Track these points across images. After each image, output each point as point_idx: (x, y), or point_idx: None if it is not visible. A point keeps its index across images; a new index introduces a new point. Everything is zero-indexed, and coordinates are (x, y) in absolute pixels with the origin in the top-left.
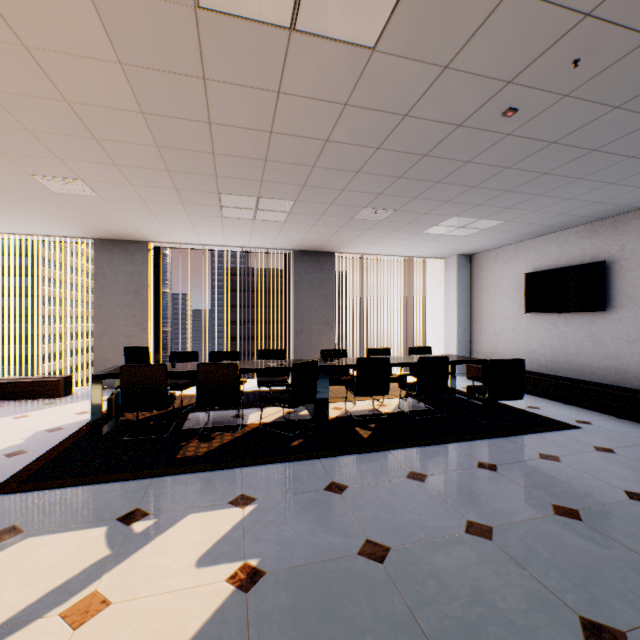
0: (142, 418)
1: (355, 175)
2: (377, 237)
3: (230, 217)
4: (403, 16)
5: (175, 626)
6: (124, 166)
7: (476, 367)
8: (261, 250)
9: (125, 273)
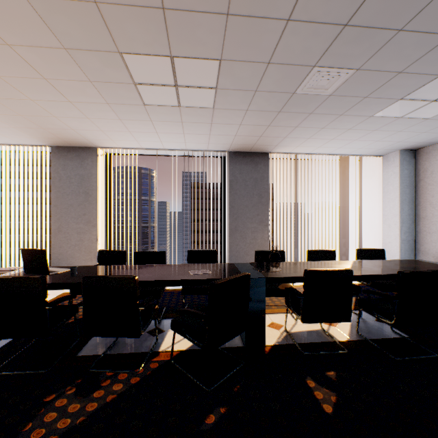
0: None
1: None
2: (317, 127)
3: (153, 104)
4: None
5: None
6: None
7: None
8: (199, 153)
9: (77, 176)
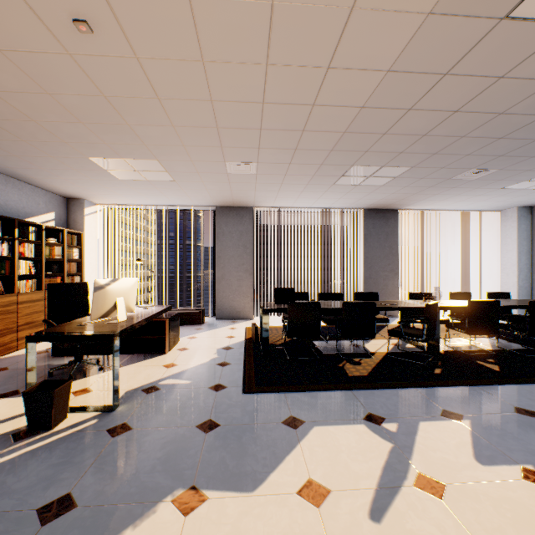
0: (281, 343)
1: (494, 141)
2: (453, 194)
3: (339, 184)
4: None
5: (525, 509)
6: (300, 150)
7: None
8: (334, 210)
9: (237, 232)
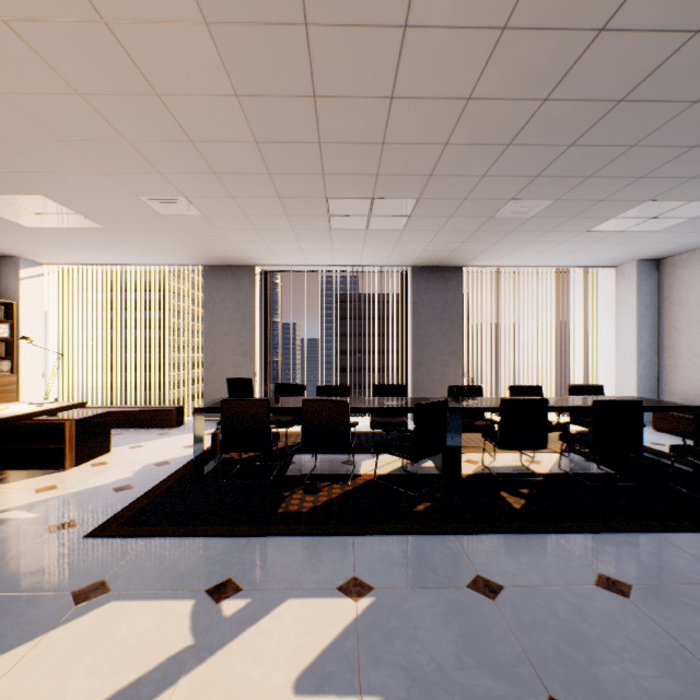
0: (245, 457)
1: (503, 150)
2: (522, 242)
3: (339, 229)
4: None
5: None
6: (223, 174)
7: (670, 415)
8: (373, 268)
9: (232, 300)
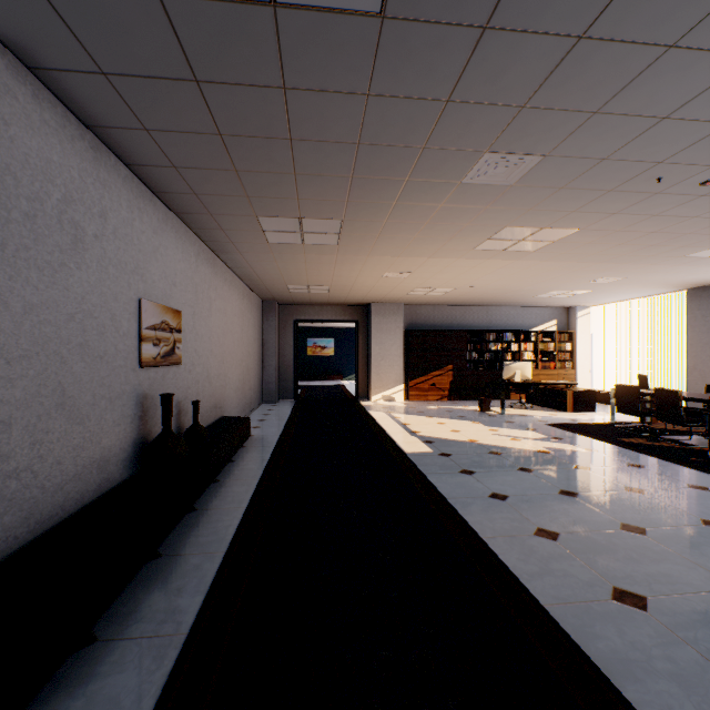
0: (655, 428)
1: None
2: None
3: None
4: (567, 227)
5: (518, 446)
6: (605, 270)
7: None
8: None
9: None
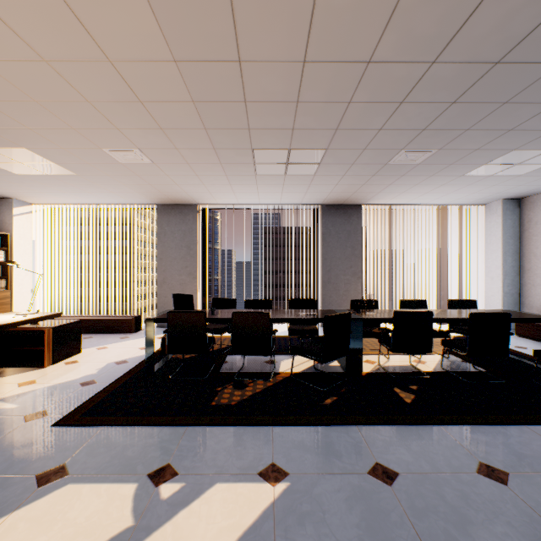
0: (188, 357)
1: (397, 107)
2: (410, 184)
3: (263, 174)
4: None
5: None
6: (168, 129)
7: (530, 323)
8: (291, 206)
9: (180, 231)
